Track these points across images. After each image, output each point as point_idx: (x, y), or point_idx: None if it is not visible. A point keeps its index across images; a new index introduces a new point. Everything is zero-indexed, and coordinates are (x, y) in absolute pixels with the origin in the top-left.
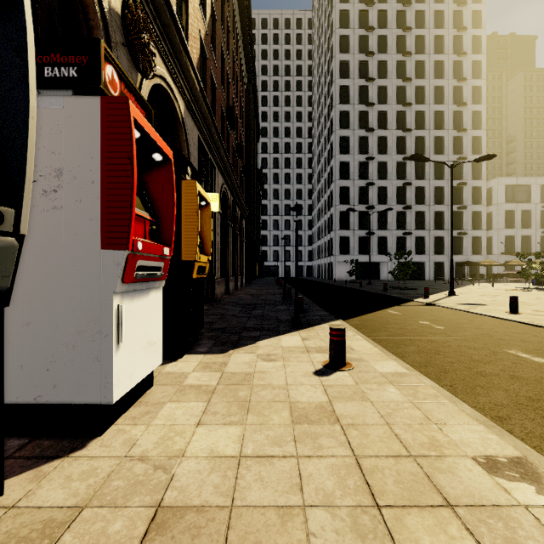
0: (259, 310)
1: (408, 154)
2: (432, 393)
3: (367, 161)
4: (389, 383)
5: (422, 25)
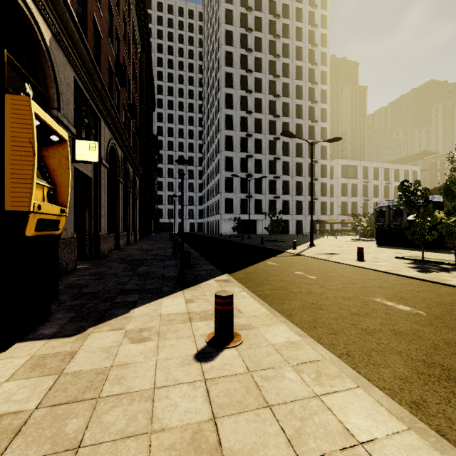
0: (146, 267)
1: (277, 135)
2: (336, 373)
3: (247, 138)
4: (286, 363)
5: (287, 35)
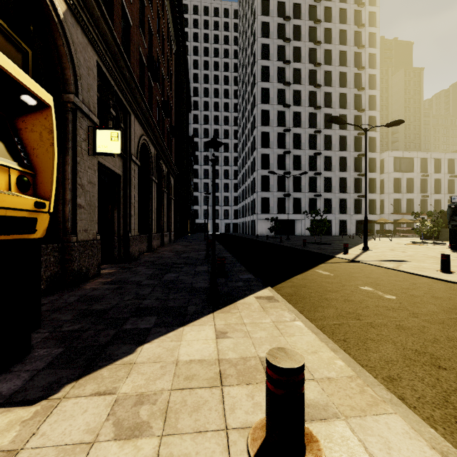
0: (174, 273)
1: (318, 128)
2: None
3: (284, 133)
4: None
5: (329, 19)
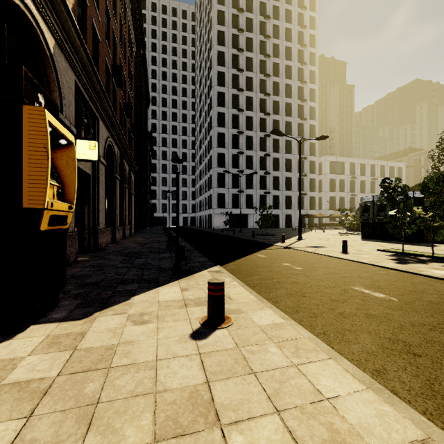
0: (142, 259)
1: (268, 132)
2: (312, 348)
3: (238, 135)
4: (270, 340)
5: (277, 36)
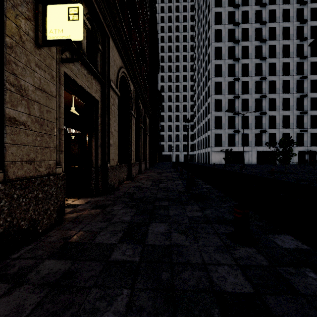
0: (161, 223)
1: (263, 75)
2: None
3: (234, 81)
4: None
5: None
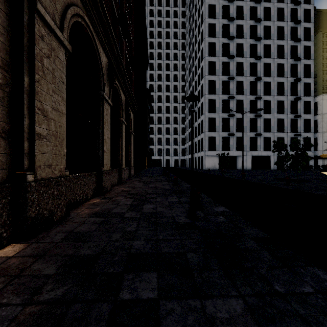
0: None
1: (258, 76)
2: None
3: (228, 81)
4: None
5: None
